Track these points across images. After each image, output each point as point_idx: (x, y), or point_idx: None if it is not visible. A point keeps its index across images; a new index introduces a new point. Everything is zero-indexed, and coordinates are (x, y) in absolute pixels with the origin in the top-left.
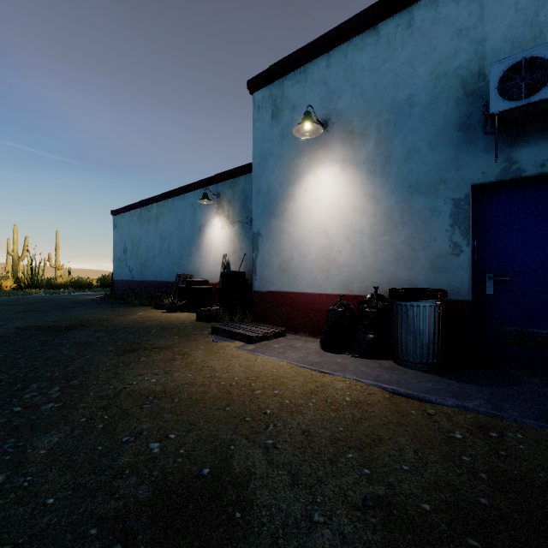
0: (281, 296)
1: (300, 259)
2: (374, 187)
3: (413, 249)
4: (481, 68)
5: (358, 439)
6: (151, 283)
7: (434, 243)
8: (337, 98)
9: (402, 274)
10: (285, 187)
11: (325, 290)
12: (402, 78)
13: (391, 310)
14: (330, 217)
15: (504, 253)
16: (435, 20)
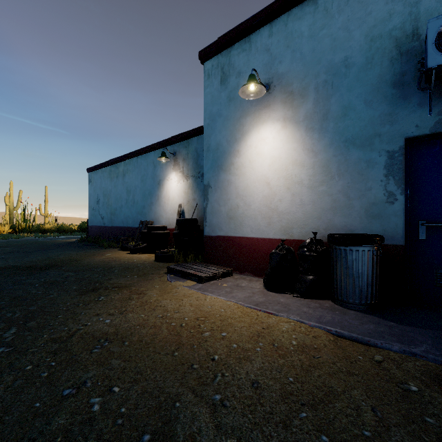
0: (228, 240)
1: (245, 208)
2: (312, 142)
3: (349, 198)
4: (415, 28)
5: (310, 393)
6: (119, 229)
7: (369, 192)
8: (279, 63)
9: (339, 221)
10: (232, 144)
11: (268, 235)
12: (338, 42)
13: (330, 254)
14: (272, 170)
15: (437, 200)
16: None
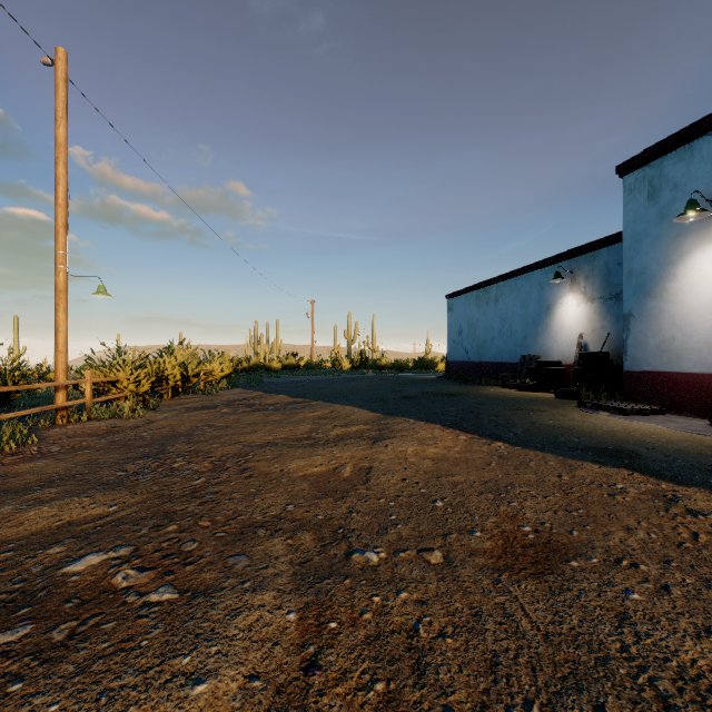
0: (658, 376)
1: (684, 339)
2: None
3: None
4: None
5: None
6: (489, 365)
7: None
8: None
9: None
10: (664, 267)
11: None
12: None
13: None
14: None
15: None
16: None
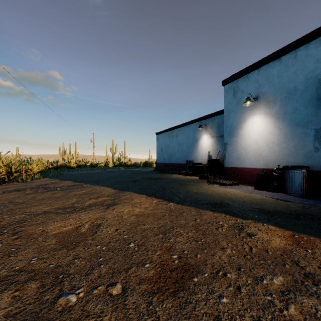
0: (236, 169)
1: (245, 154)
2: (279, 124)
3: (297, 149)
4: None
5: (259, 204)
6: (173, 164)
7: (306, 147)
8: (262, 87)
9: (292, 160)
10: (238, 124)
11: (257, 166)
12: (291, 79)
13: (283, 173)
14: (259, 137)
15: None
16: (306, 55)
